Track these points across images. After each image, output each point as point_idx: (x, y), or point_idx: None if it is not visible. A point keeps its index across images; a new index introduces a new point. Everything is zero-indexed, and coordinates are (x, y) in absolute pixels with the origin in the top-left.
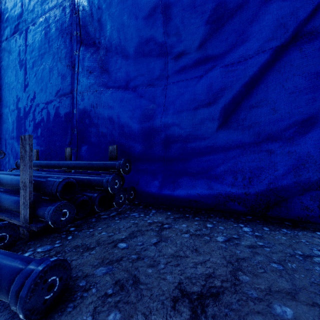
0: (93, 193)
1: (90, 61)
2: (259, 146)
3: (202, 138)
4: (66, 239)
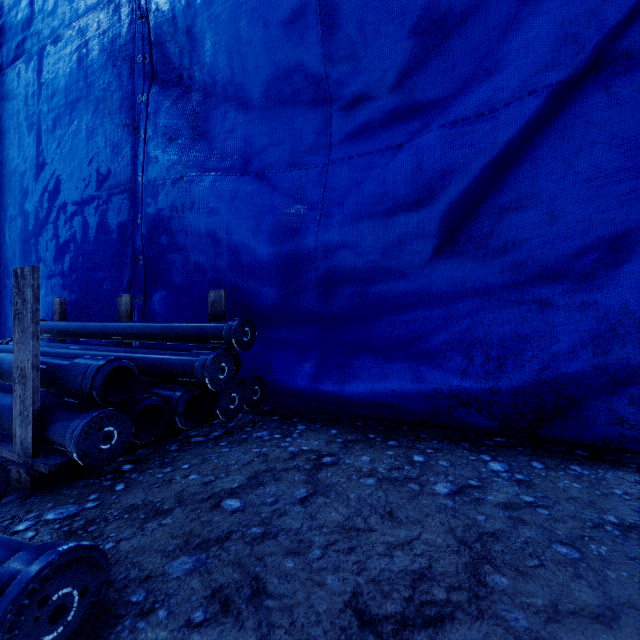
0: (174, 391)
1: (172, 115)
2: (522, 291)
3: (403, 275)
4: (111, 490)
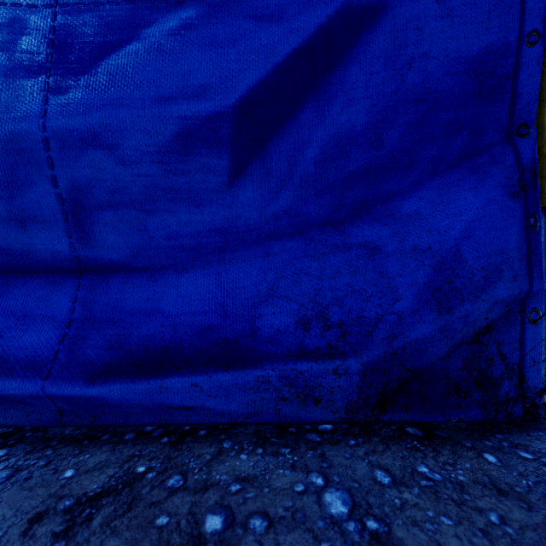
0: None
1: None
2: (353, 232)
3: (199, 202)
4: None
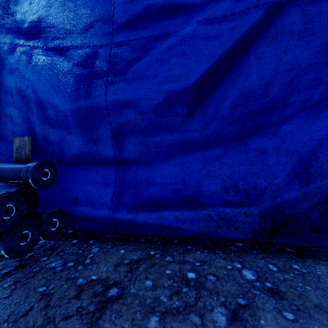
0: None
1: None
2: (254, 142)
3: (175, 130)
4: None
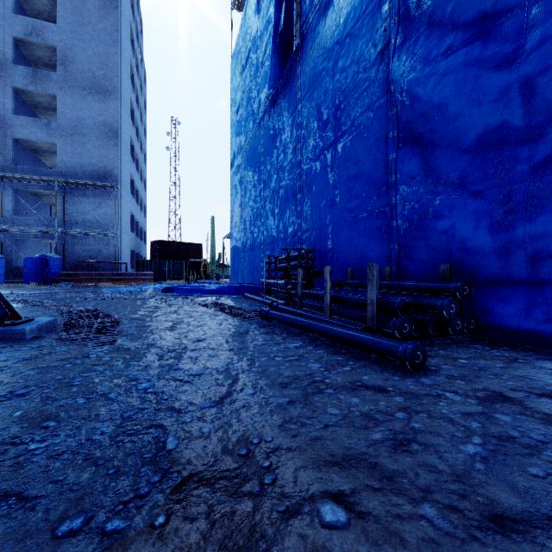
0: (426, 316)
1: (412, 163)
2: None
3: None
4: None
